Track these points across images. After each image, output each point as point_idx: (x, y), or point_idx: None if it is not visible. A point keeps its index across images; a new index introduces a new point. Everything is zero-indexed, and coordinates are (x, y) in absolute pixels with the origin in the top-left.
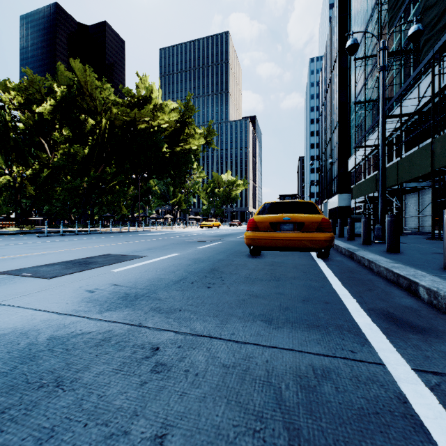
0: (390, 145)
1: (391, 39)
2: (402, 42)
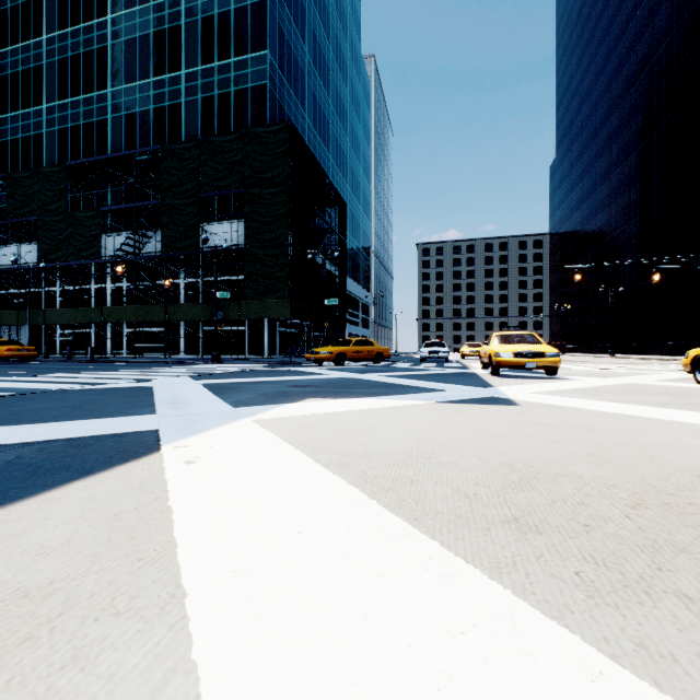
0: None
1: None
2: None
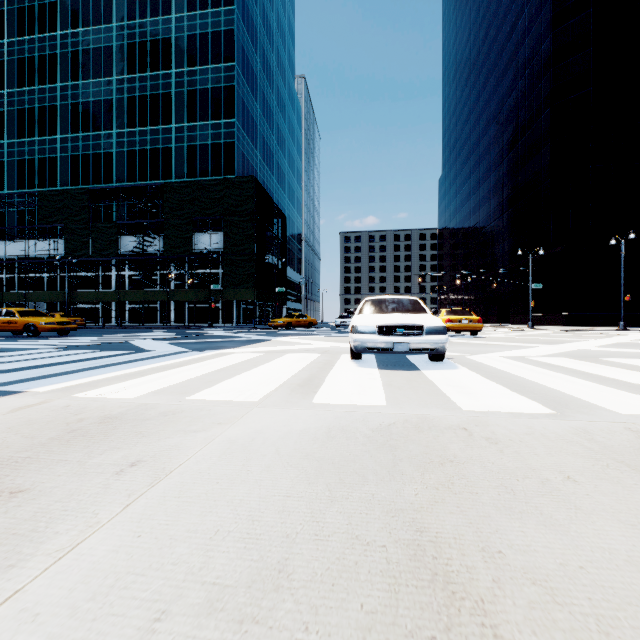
0: (11, 267)
1: (1, 184)
2: (16, 199)
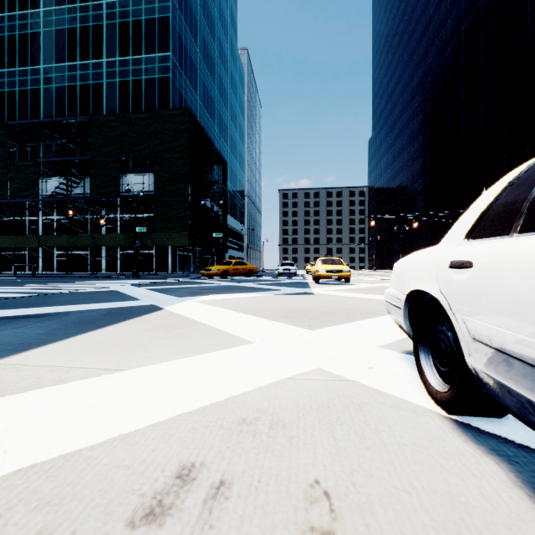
0: None
1: None
2: None
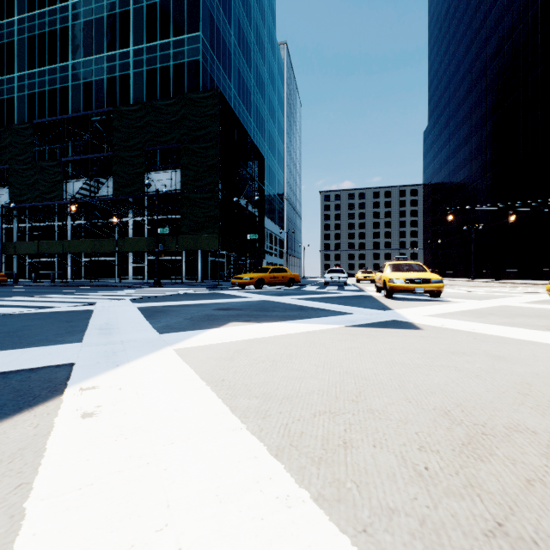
0: None
1: None
2: None
